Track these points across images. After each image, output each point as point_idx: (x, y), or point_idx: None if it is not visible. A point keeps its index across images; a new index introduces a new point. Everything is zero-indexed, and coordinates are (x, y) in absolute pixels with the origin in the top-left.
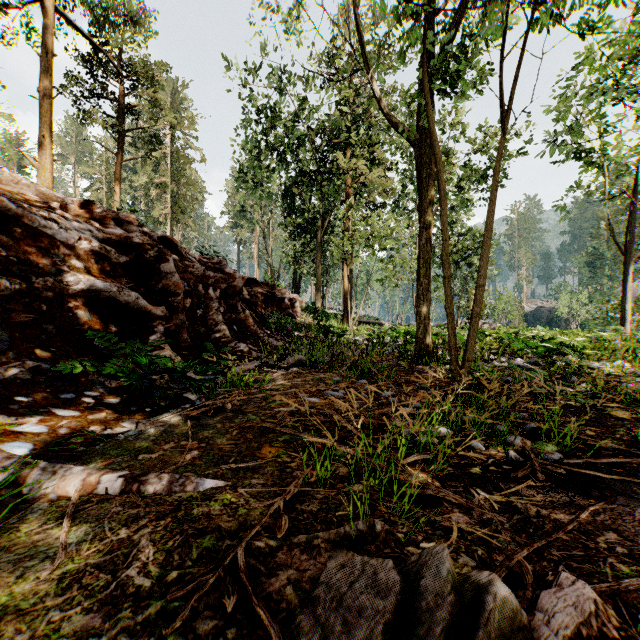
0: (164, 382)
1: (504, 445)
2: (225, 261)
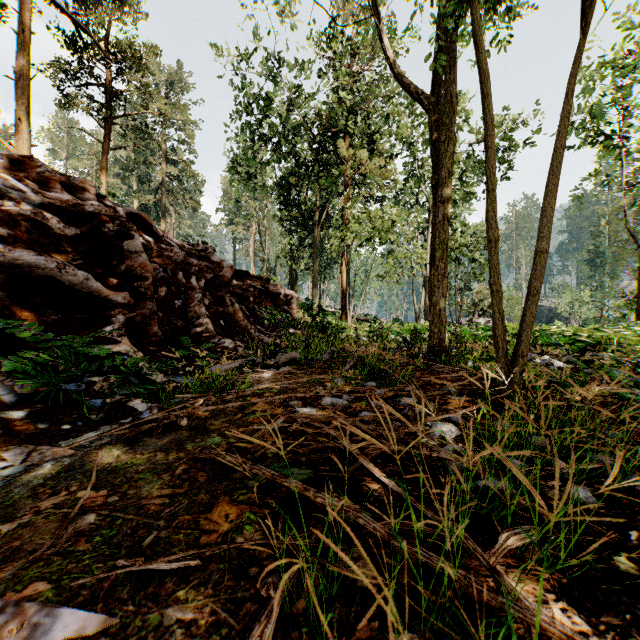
0: (107, 386)
1: (630, 495)
2: (211, 248)
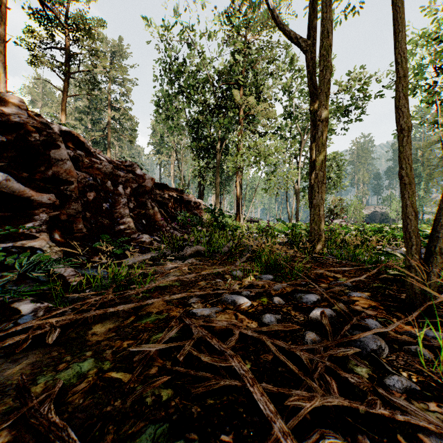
0: (1, 283)
1: None
2: (136, 164)
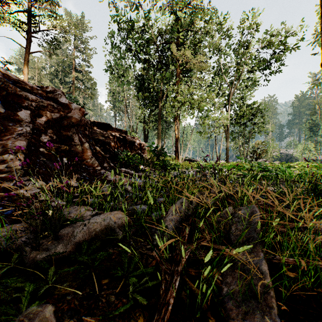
0: None
1: None
2: (60, 91)
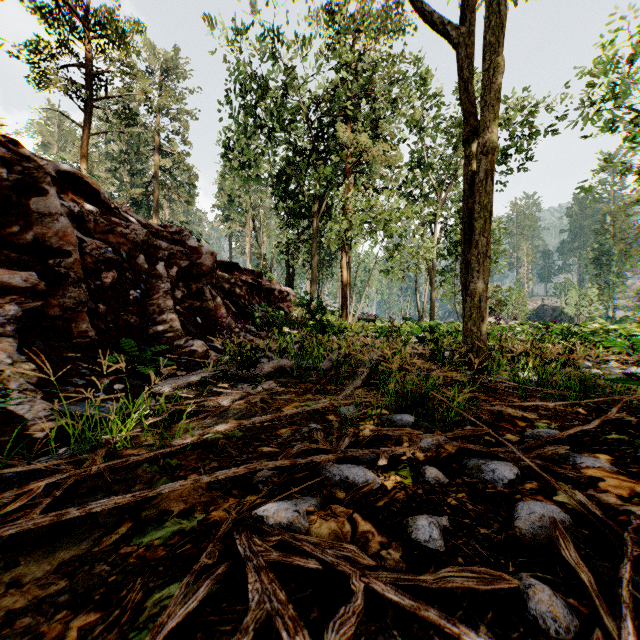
0: None
1: None
2: (188, 231)
